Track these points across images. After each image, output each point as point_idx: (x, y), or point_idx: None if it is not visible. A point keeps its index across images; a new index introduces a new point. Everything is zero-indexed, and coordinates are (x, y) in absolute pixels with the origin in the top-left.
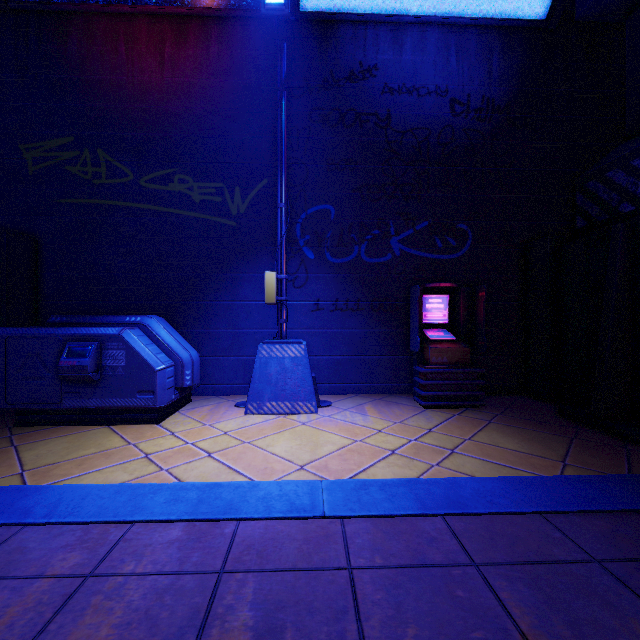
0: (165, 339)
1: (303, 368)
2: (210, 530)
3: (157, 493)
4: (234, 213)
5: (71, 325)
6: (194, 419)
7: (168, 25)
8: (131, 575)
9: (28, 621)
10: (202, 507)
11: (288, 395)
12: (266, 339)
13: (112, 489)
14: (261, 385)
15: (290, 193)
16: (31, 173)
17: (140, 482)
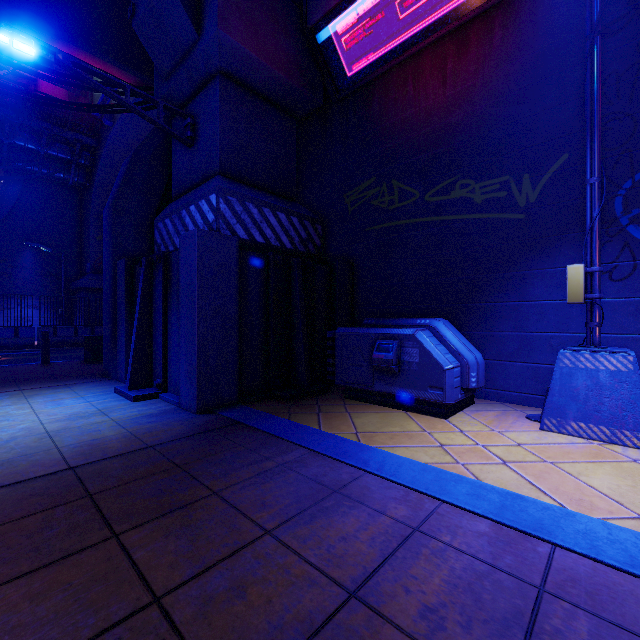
0: (450, 340)
1: (631, 387)
2: (519, 540)
3: (458, 483)
4: (521, 204)
5: (377, 326)
6: (480, 422)
7: (449, 42)
8: (449, 545)
9: (382, 541)
10: (506, 513)
11: (604, 418)
12: (565, 345)
13: (419, 466)
14: (562, 399)
15: (604, 161)
16: (349, 213)
17: (440, 467)
